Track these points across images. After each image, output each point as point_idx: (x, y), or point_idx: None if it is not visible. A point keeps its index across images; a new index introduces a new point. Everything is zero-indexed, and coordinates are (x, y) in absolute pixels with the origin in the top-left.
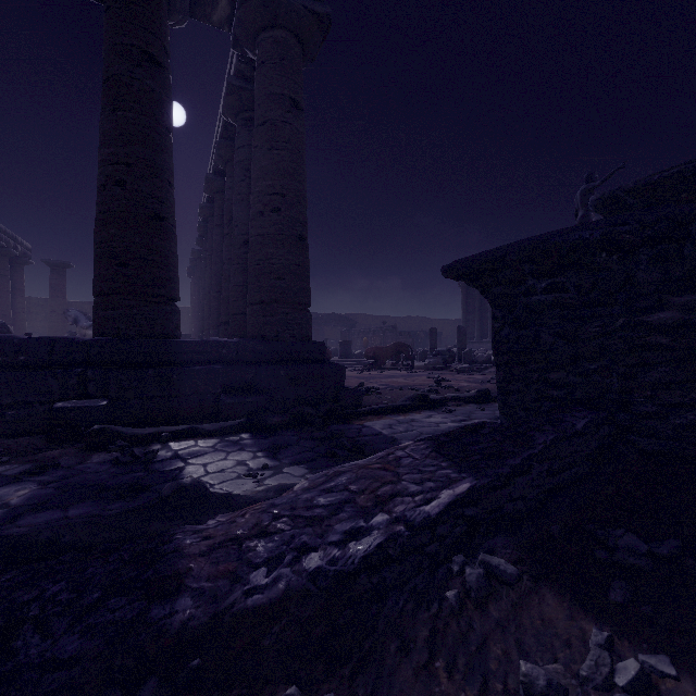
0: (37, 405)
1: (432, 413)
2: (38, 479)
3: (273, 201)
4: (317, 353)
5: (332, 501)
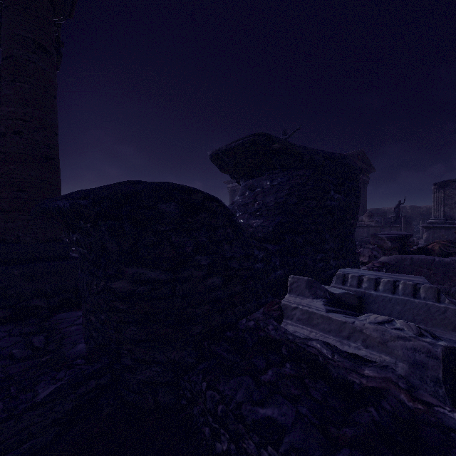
0: None
1: None
2: None
3: (15, 125)
4: (61, 252)
5: None
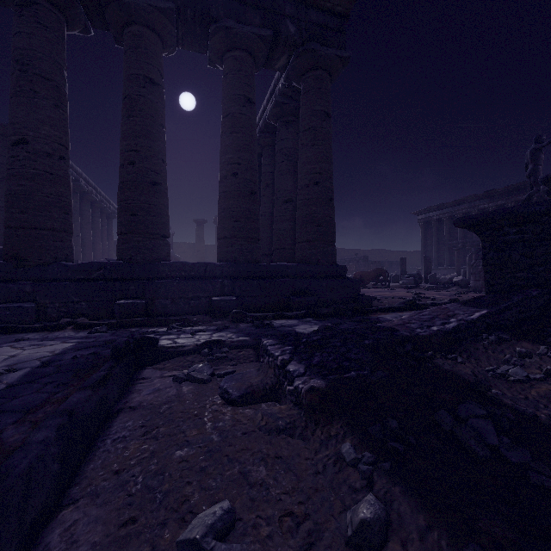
0: (203, 298)
1: None
2: (229, 331)
3: (315, 178)
4: (341, 273)
5: (428, 317)
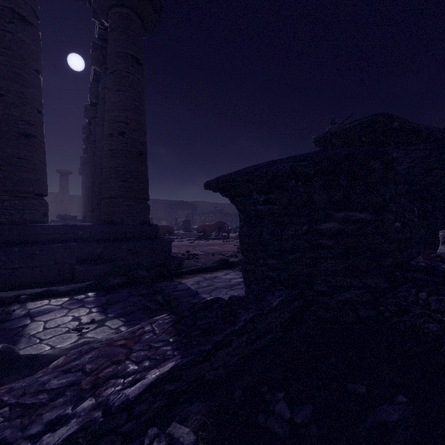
0: None
1: (229, 271)
2: None
3: (119, 127)
4: (152, 233)
5: (60, 384)
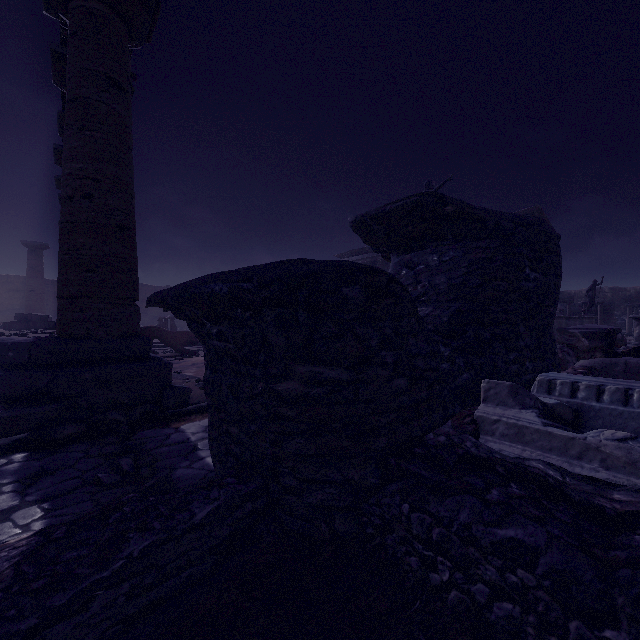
0: None
1: None
2: None
3: (84, 186)
4: (140, 351)
5: None
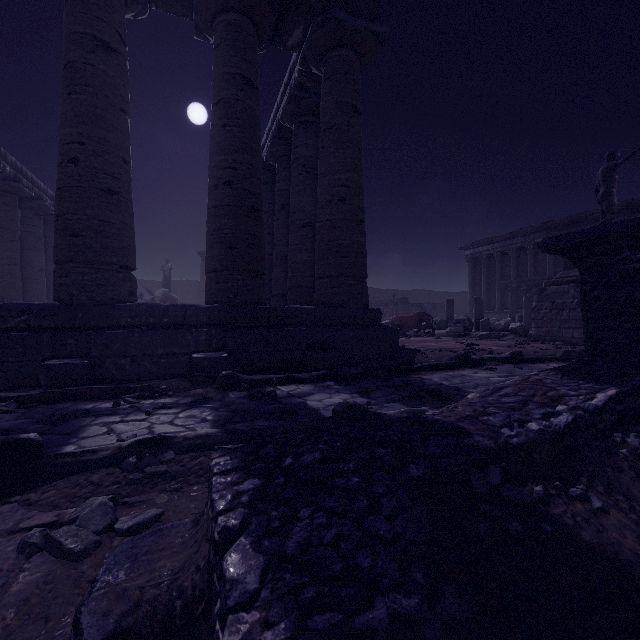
0: (179, 355)
1: (476, 370)
2: (207, 406)
3: (339, 192)
4: (374, 319)
5: (515, 400)
